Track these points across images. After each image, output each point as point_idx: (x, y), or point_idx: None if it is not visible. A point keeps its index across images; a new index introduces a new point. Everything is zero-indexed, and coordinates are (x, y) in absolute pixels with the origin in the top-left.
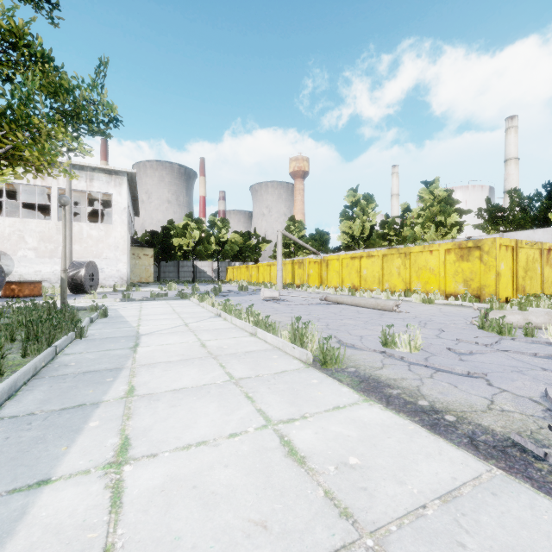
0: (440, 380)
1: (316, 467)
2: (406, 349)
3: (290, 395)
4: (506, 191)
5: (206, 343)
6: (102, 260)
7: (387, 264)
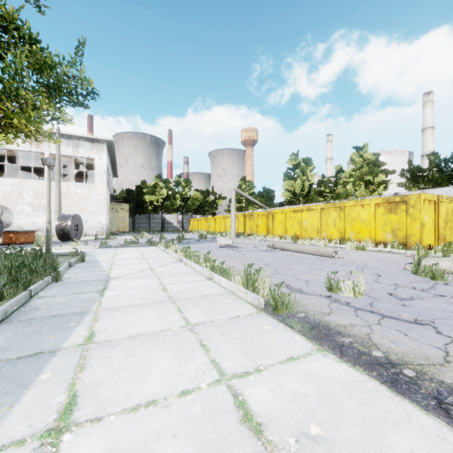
0: (388, 327)
1: (274, 440)
2: (350, 294)
3: (243, 343)
4: (424, 155)
5: (167, 287)
6: (86, 213)
7: (324, 216)
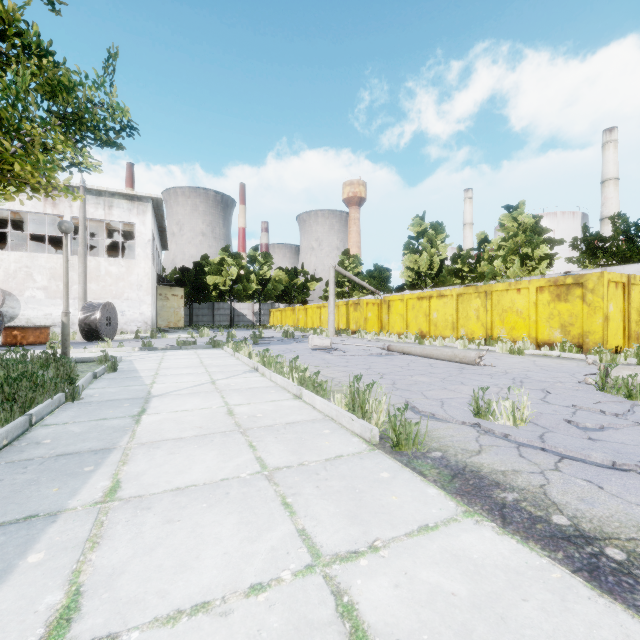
0: (572, 475)
1: None
2: (508, 422)
3: (349, 501)
4: (604, 218)
5: (235, 409)
6: (122, 301)
7: (463, 305)
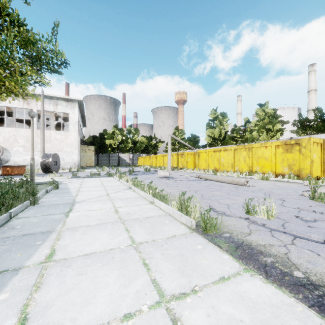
0: (302, 247)
1: None
2: (264, 217)
3: (180, 262)
4: (309, 110)
5: (118, 209)
6: (63, 152)
7: (237, 155)
